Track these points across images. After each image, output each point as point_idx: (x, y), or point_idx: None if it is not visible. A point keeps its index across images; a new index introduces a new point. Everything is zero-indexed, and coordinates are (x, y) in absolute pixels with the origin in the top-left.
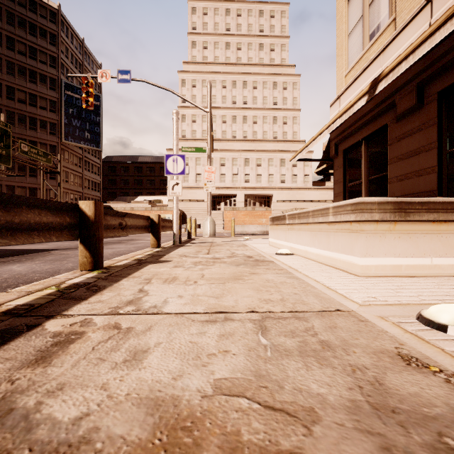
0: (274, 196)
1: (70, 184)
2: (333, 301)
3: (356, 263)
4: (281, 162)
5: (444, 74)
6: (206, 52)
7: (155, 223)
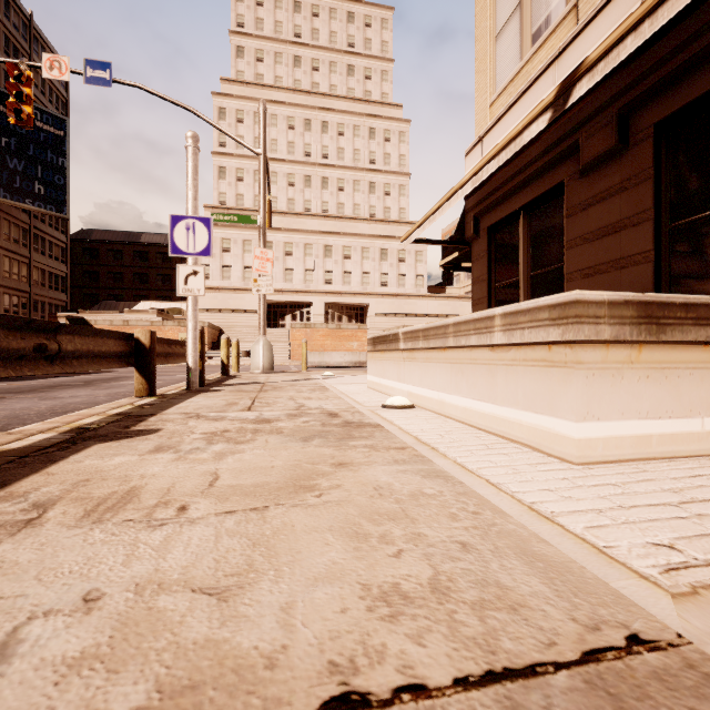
0: (371, 307)
1: (3, 277)
2: (583, 577)
3: (564, 434)
4: (382, 254)
5: (666, 92)
6: (262, 68)
7: (144, 348)
